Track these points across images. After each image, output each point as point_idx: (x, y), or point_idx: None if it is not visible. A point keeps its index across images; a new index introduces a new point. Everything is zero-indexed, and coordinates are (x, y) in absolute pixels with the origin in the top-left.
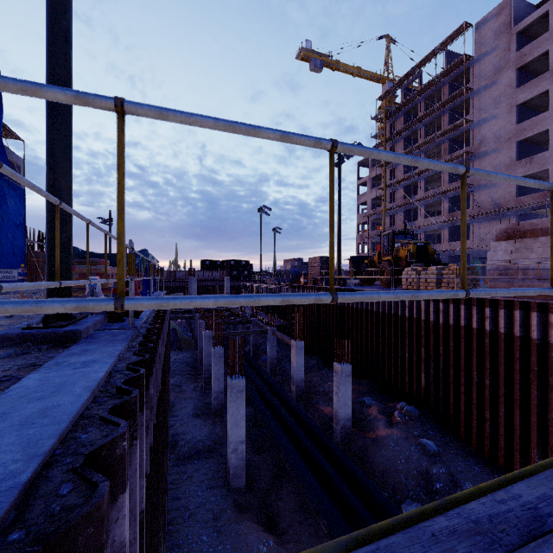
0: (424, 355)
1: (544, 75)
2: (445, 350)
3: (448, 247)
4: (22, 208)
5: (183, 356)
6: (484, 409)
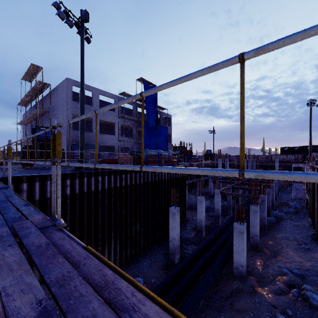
0: None
1: None
2: None
3: None
4: (166, 134)
5: (225, 203)
6: None
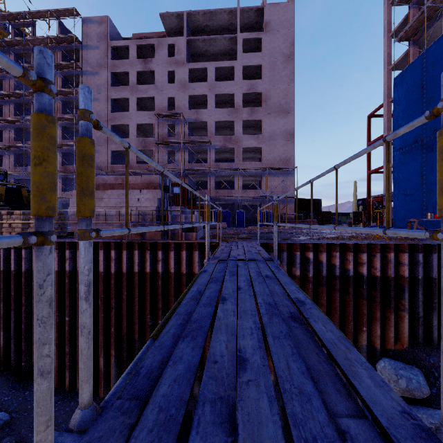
0: (4, 310)
1: (127, 87)
2: (28, 298)
3: (61, 195)
4: None
5: None
6: (65, 344)
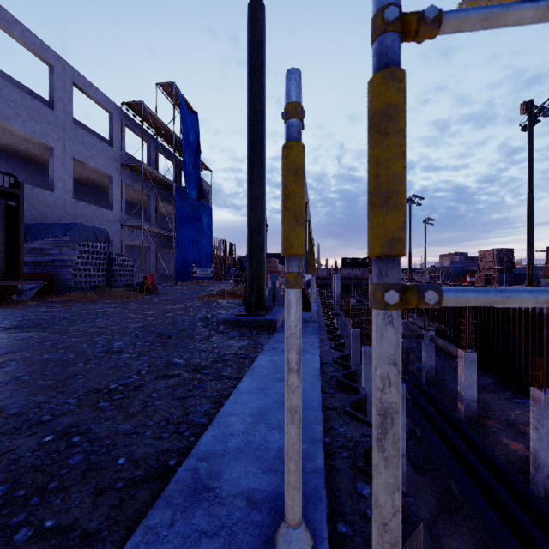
0: None
1: None
2: None
3: None
4: (210, 222)
5: None
6: None
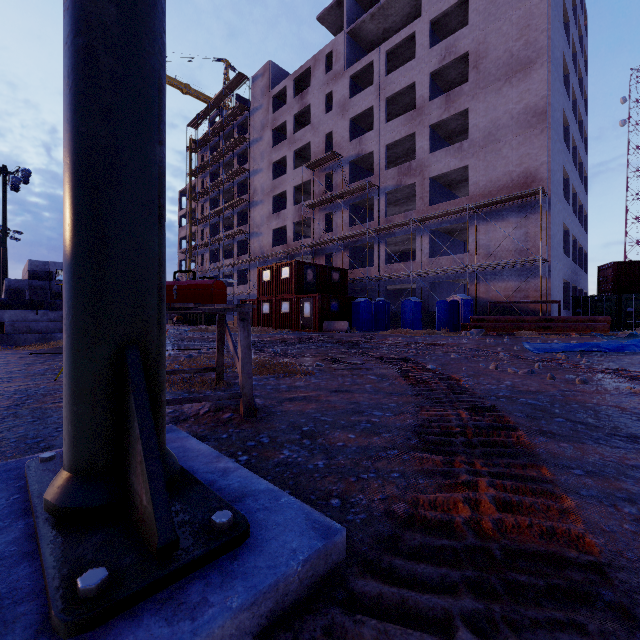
0: None
1: (285, 142)
2: None
3: (236, 290)
4: None
5: None
6: None
